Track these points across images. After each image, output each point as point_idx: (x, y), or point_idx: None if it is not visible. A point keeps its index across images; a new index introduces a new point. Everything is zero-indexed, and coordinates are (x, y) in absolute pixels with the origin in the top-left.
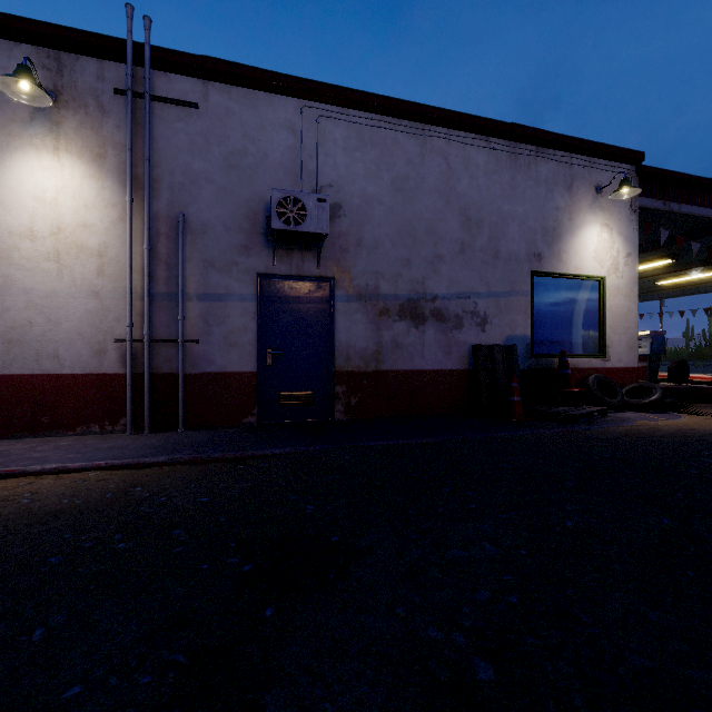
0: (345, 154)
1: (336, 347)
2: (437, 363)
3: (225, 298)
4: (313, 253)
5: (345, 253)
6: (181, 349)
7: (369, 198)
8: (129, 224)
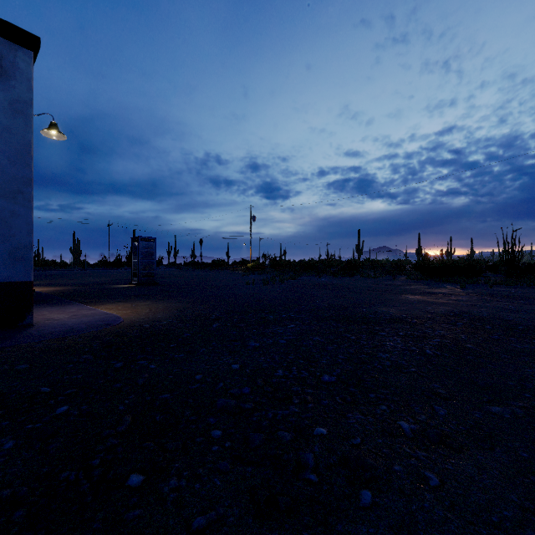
0: None
1: None
2: None
3: None
4: None
5: None
6: None
7: None
8: None
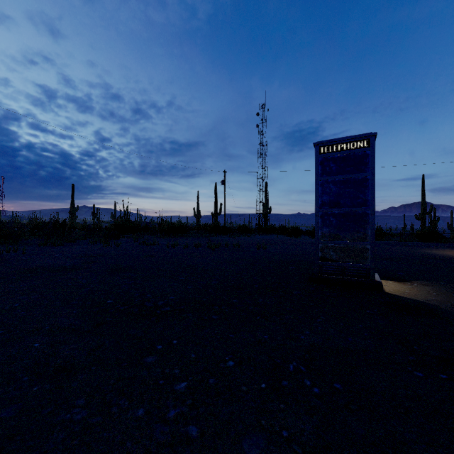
0: None
1: None
2: None
3: None
4: None
5: None
6: None
7: None
8: None
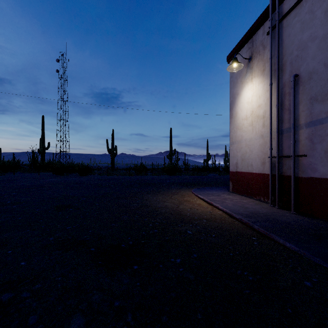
0: None
1: None
2: None
3: (325, 121)
4: None
5: None
6: (292, 161)
7: None
8: (269, 97)
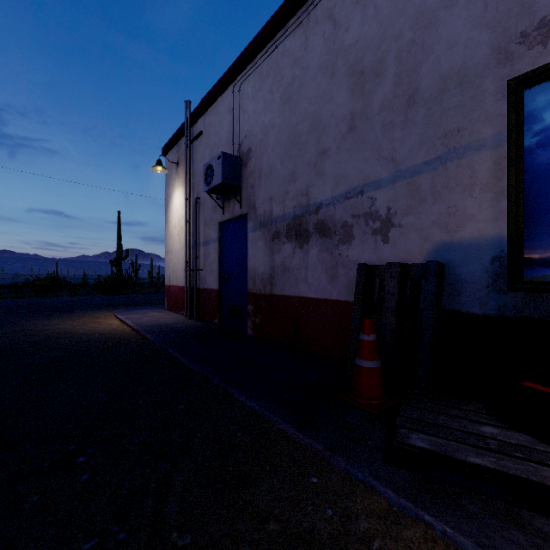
0: (253, 101)
1: (248, 272)
2: (321, 290)
3: (210, 242)
4: (238, 197)
5: (253, 188)
6: (195, 275)
7: (266, 128)
8: (185, 211)
